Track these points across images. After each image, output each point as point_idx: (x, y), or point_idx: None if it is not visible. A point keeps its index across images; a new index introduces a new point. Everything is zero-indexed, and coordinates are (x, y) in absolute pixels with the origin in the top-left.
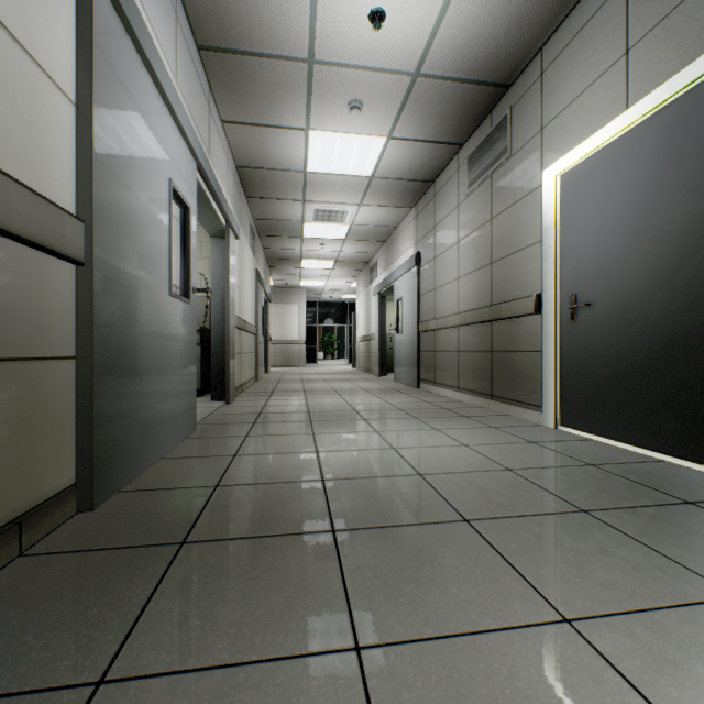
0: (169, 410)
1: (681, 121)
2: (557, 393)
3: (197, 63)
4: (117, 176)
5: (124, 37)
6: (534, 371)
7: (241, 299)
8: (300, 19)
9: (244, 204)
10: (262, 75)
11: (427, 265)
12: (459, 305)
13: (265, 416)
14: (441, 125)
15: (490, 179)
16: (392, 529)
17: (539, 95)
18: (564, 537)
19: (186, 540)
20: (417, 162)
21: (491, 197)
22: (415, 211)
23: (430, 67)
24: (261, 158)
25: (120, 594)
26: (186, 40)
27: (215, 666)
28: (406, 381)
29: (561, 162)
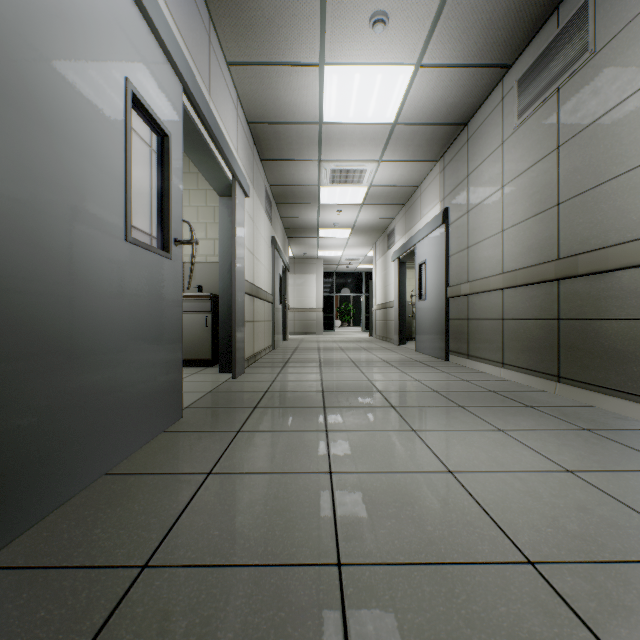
0: (126, 401)
1: None
2: None
3: None
4: None
5: None
6: None
7: (254, 265)
8: None
9: (258, 167)
10: None
11: (457, 222)
12: (504, 263)
13: (270, 396)
14: (486, 39)
15: (555, 96)
16: None
17: None
18: None
19: None
20: (449, 98)
21: (557, 119)
22: (441, 164)
23: None
24: (272, 110)
25: None
26: None
27: None
28: (430, 351)
29: None
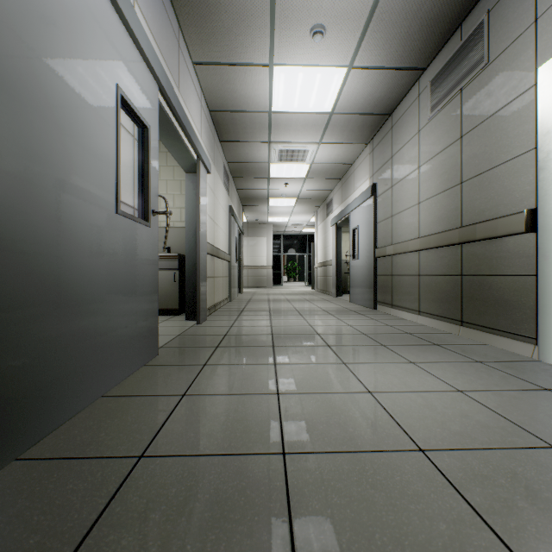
0: (117, 340)
1: None
2: None
3: None
4: (10, 42)
5: None
6: (523, 297)
7: (214, 230)
8: None
9: (218, 147)
10: (226, 4)
11: (383, 194)
12: (420, 229)
13: (229, 338)
14: (405, 48)
15: (459, 96)
16: None
17: None
18: None
19: None
20: (376, 93)
21: (460, 114)
22: (370, 146)
23: None
24: (230, 101)
25: None
26: None
27: None
28: (362, 302)
29: None
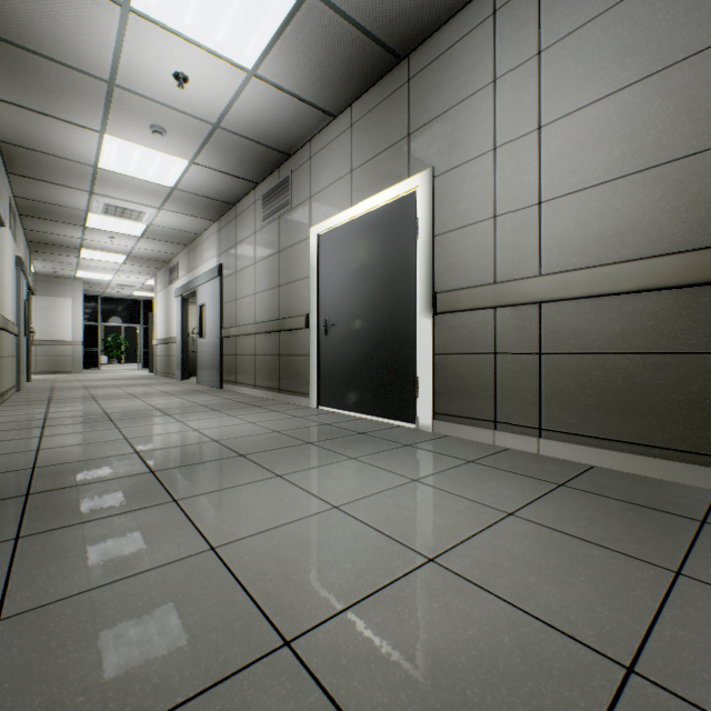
0: None
1: (372, 226)
2: (319, 384)
3: None
4: None
5: None
6: (306, 369)
7: (2, 294)
8: (104, 51)
9: (5, 180)
10: (51, 74)
11: (229, 277)
12: (256, 316)
13: (54, 420)
14: (240, 166)
15: (279, 220)
16: (194, 465)
17: (309, 172)
18: (293, 453)
19: (30, 493)
20: (219, 187)
21: (279, 234)
22: (218, 225)
23: (229, 125)
24: (37, 142)
25: None
26: None
27: (92, 520)
28: (210, 382)
29: (321, 226)
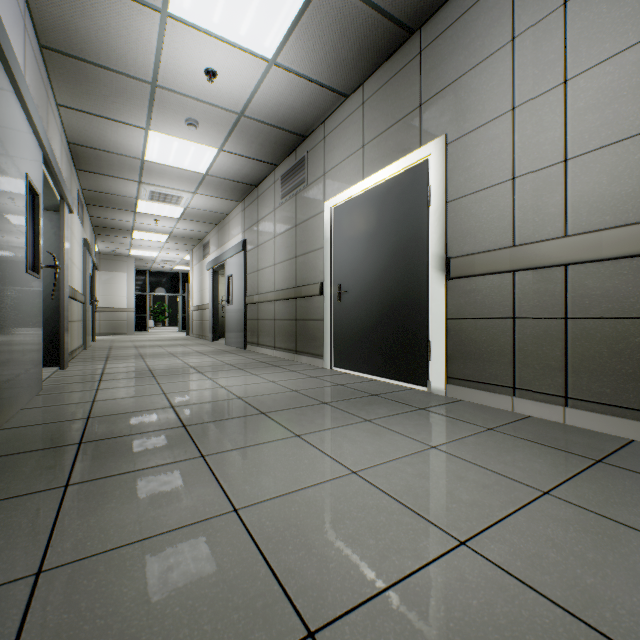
0: (26, 370)
1: (383, 196)
2: (332, 346)
3: (39, 58)
4: None
5: (2, 72)
6: (320, 333)
7: (72, 269)
8: (147, 56)
9: (74, 176)
10: (106, 81)
11: (252, 251)
12: (275, 285)
13: (109, 375)
14: (261, 150)
15: (295, 197)
16: (221, 421)
17: (323, 151)
18: (310, 413)
19: (82, 442)
20: (244, 170)
21: (296, 210)
22: (243, 205)
23: (252, 113)
24: (97, 141)
25: (51, 464)
26: (31, 42)
27: (130, 471)
28: (236, 344)
29: (334, 200)
